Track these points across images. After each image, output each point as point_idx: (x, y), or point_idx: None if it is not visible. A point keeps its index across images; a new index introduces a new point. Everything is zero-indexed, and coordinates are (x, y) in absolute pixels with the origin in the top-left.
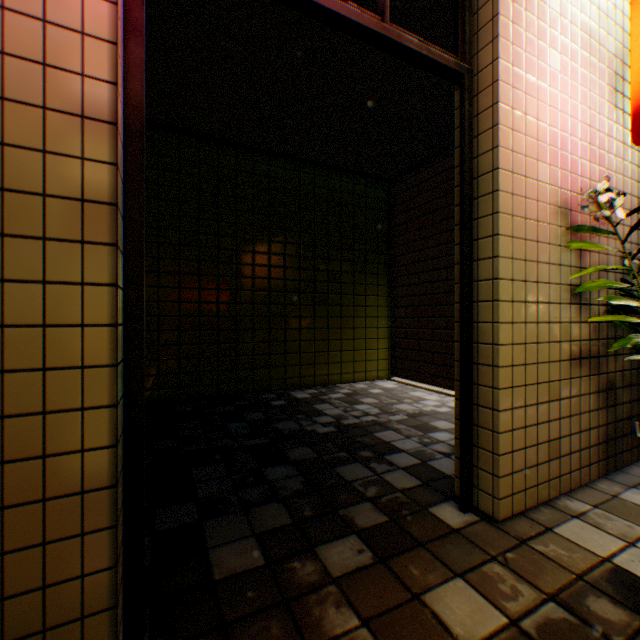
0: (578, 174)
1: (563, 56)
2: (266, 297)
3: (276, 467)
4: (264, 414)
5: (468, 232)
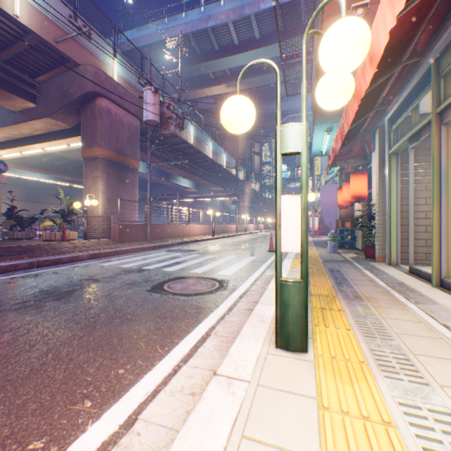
0: None
1: None
2: None
3: None
4: None
5: None
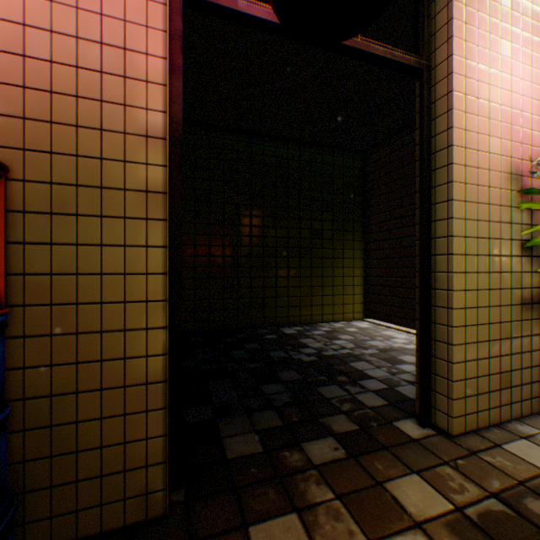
0: (529, 144)
1: (514, 44)
2: (261, 251)
3: (270, 384)
4: (259, 345)
5: (426, 198)
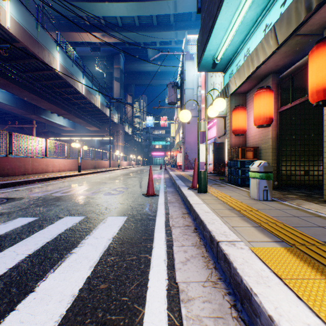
0: None
1: None
2: None
3: None
4: None
5: None
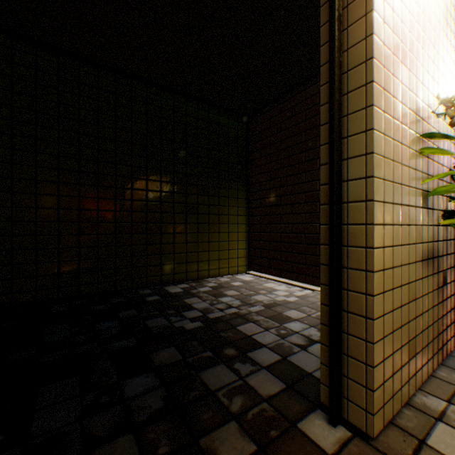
0: (426, 87)
1: None
2: (144, 206)
3: (137, 377)
4: (137, 311)
5: (338, 129)
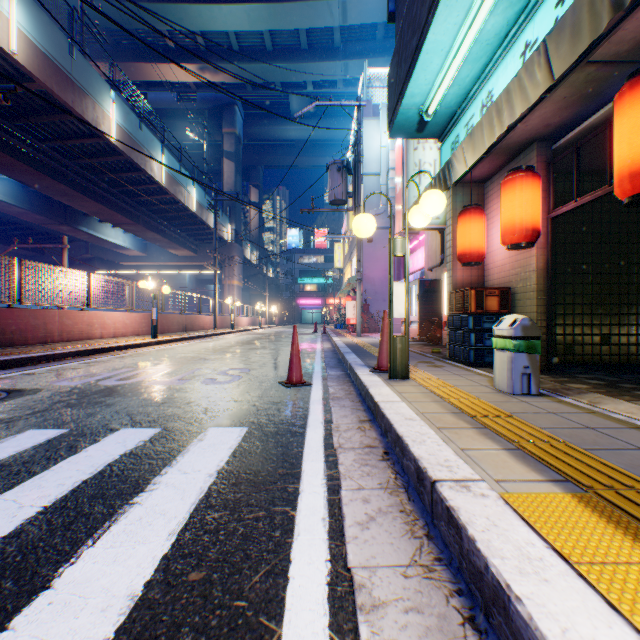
0: None
1: None
2: None
3: None
4: None
5: None
